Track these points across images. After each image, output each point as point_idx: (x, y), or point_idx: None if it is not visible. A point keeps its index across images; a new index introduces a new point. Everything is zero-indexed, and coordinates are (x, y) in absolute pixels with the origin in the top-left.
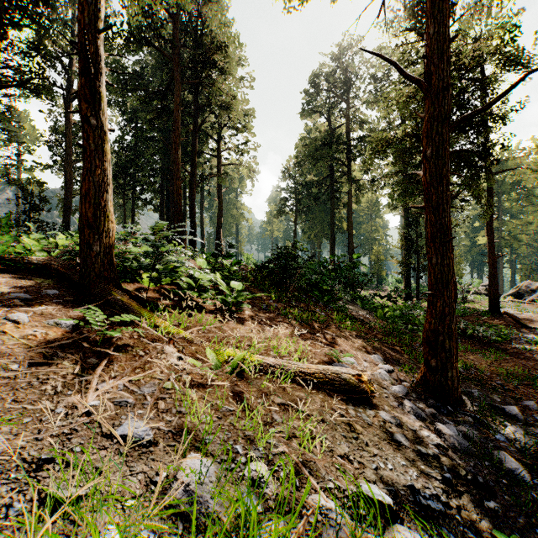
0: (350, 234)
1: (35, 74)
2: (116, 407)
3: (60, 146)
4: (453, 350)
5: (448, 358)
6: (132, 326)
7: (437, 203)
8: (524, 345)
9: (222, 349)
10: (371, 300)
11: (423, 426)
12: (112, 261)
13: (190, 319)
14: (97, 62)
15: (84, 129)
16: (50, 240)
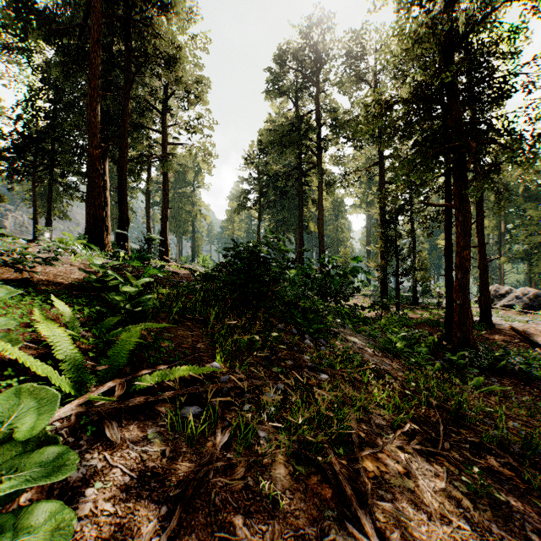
0: (320, 234)
1: None
2: None
3: None
4: None
5: None
6: None
7: None
8: None
9: None
10: (356, 314)
11: None
12: None
13: None
14: None
15: None
16: None
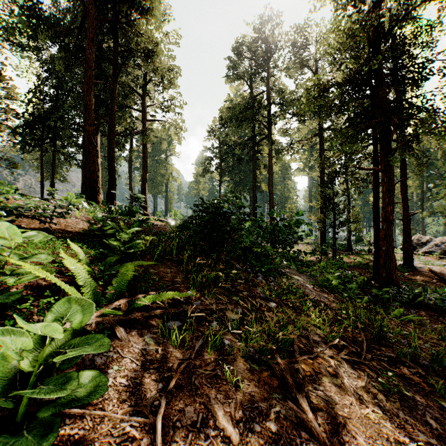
0: (270, 193)
1: None
2: None
3: None
4: None
5: None
6: None
7: None
8: None
9: None
10: (300, 258)
11: None
12: None
13: None
14: None
15: None
16: None
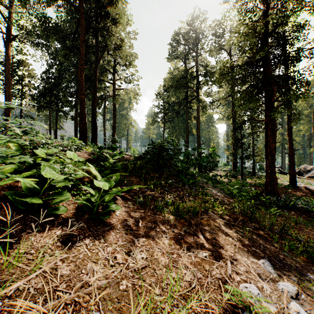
0: (198, 136)
1: None
2: None
3: (4, 74)
4: None
5: None
6: None
7: None
8: None
9: None
10: (216, 179)
11: None
12: None
13: None
14: None
15: None
16: None
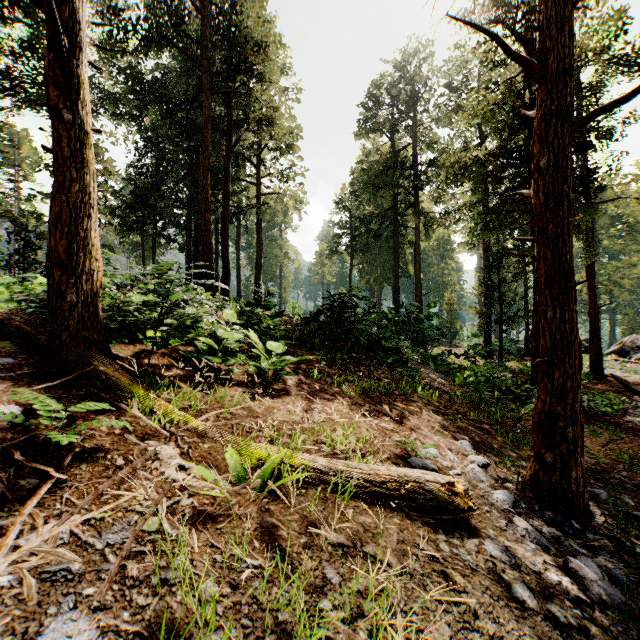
0: (417, 279)
1: (27, 78)
2: (44, 585)
3: None
4: (578, 440)
5: (571, 452)
6: (116, 413)
7: (555, 234)
8: (639, 417)
9: (249, 447)
10: (446, 360)
11: (548, 563)
12: (96, 315)
13: (207, 396)
14: (74, 33)
15: (55, 127)
16: (30, 286)
